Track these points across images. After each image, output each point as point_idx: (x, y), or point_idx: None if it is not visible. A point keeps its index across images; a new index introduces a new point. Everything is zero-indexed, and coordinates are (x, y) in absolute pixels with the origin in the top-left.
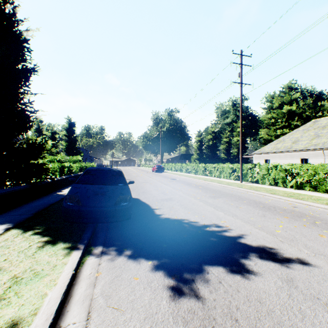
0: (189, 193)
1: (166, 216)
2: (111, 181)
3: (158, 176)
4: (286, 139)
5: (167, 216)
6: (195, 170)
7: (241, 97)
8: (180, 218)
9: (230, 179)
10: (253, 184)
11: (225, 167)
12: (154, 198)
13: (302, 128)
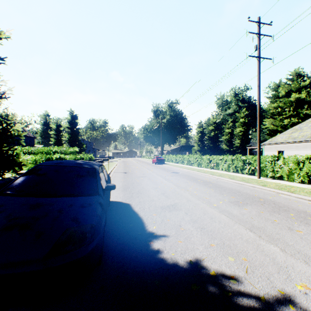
0: (199, 196)
1: (171, 254)
2: (70, 187)
3: (158, 169)
4: (304, 127)
5: (172, 257)
6: (198, 163)
7: (259, 74)
8: (199, 266)
9: (241, 173)
10: (276, 180)
11: (236, 159)
12: (151, 203)
13: None
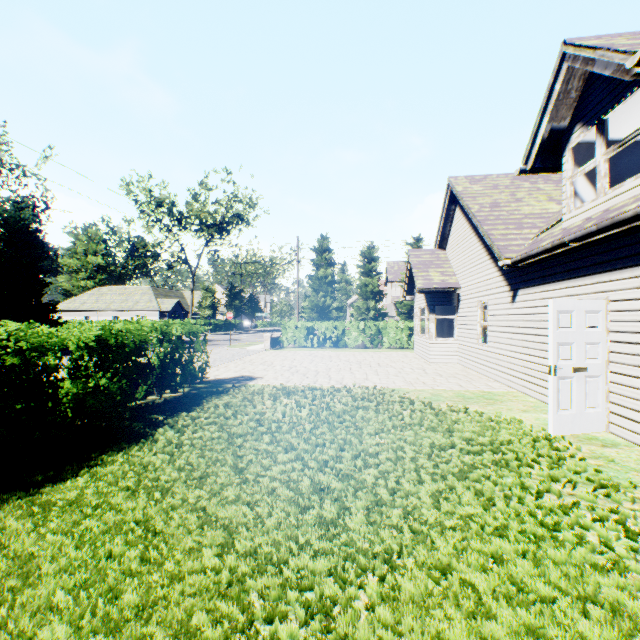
0: None
1: None
2: None
3: None
4: (79, 300)
5: None
6: None
7: None
8: None
9: None
10: None
11: None
12: None
13: (92, 292)
